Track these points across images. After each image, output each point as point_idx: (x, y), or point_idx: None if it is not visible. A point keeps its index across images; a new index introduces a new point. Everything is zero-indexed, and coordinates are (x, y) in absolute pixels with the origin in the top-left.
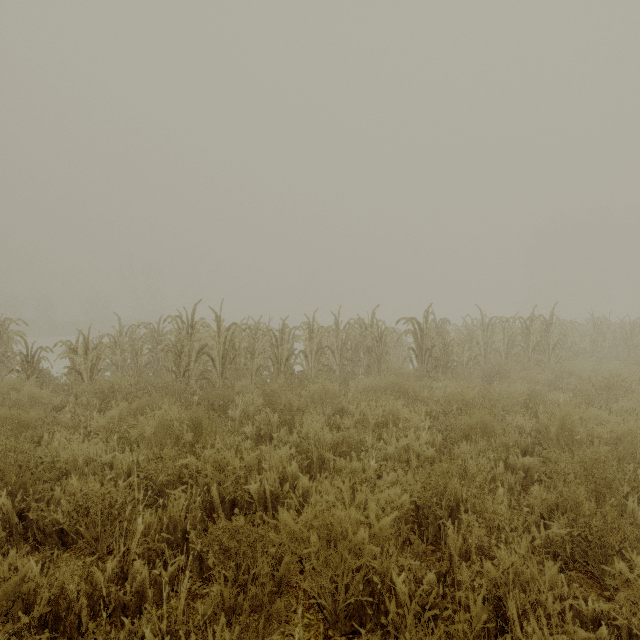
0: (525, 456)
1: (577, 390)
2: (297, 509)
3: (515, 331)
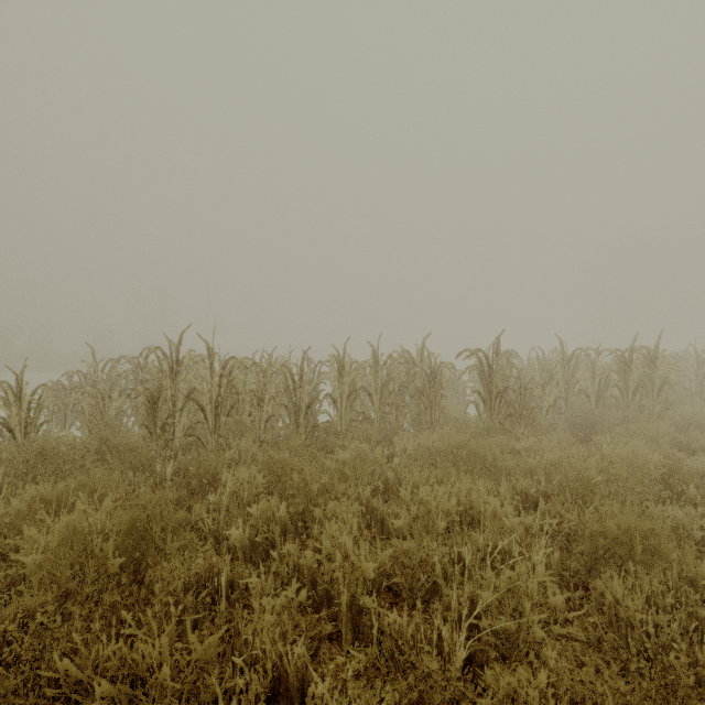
0: None
1: None
2: None
3: (610, 367)
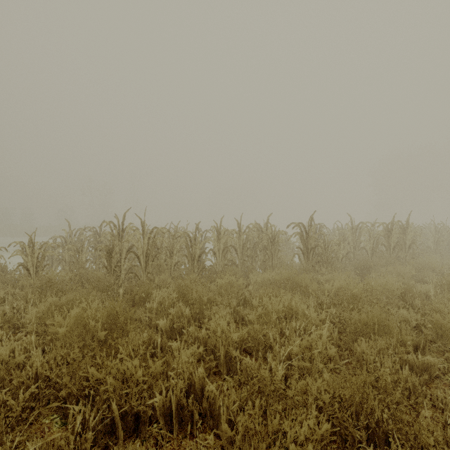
0: (417, 350)
1: (442, 283)
2: (204, 419)
3: (379, 233)
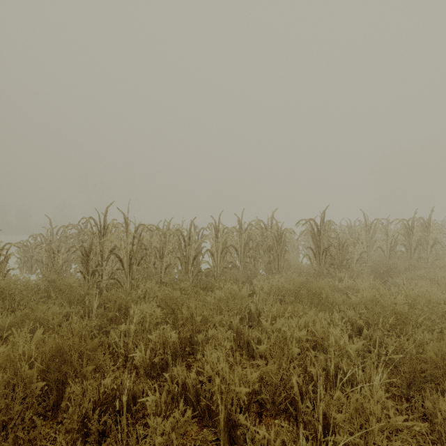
0: None
1: None
2: None
3: (399, 231)
